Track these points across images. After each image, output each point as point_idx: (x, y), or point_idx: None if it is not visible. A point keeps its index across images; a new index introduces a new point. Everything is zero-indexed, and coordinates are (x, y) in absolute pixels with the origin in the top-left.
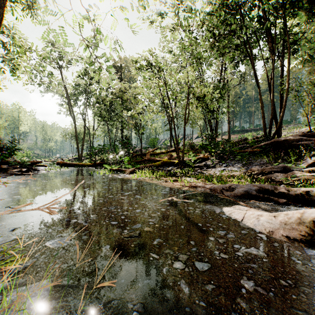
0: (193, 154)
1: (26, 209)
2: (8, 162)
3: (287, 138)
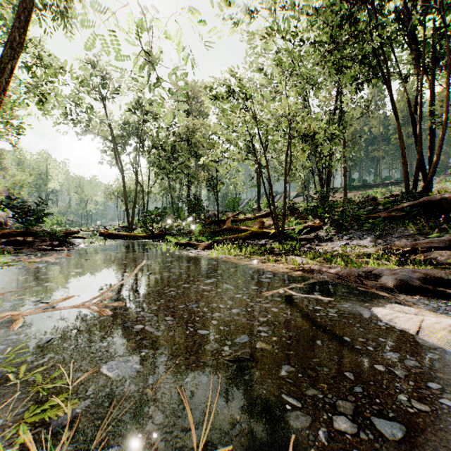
0: (296, 221)
1: (64, 305)
2: (33, 232)
3: (445, 195)
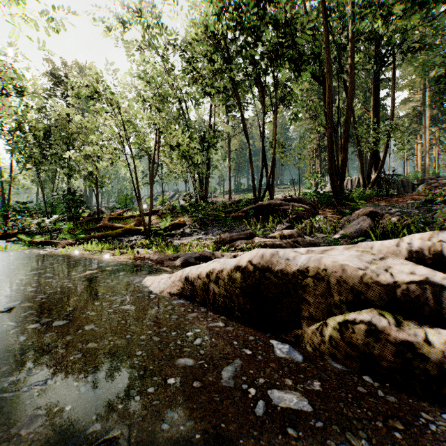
0: (170, 219)
1: None
2: None
3: (270, 201)
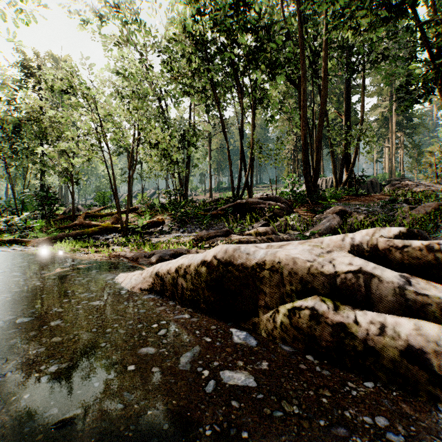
0: (149, 217)
1: None
2: None
3: (248, 200)
